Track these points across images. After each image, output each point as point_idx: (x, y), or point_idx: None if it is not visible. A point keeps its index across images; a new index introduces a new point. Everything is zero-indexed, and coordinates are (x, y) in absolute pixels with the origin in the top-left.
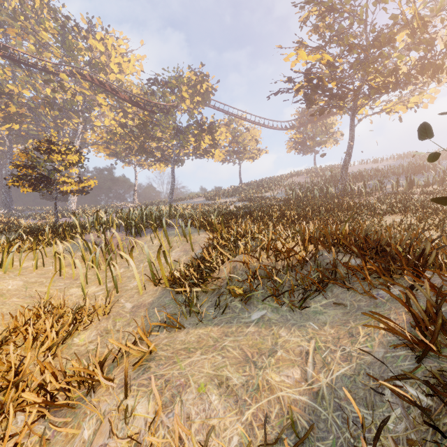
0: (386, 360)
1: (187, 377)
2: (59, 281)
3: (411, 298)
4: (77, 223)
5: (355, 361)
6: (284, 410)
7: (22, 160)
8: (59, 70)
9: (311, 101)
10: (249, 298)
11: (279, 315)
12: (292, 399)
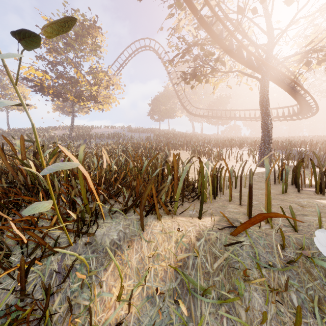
0: None
1: None
2: None
3: None
4: None
5: None
6: None
7: None
8: None
9: (44, 94)
10: None
11: None
12: None
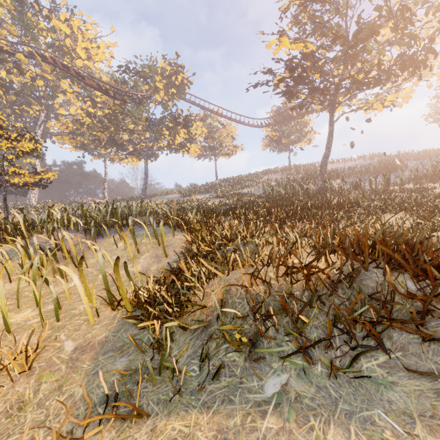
0: None
1: None
2: None
3: None
4: (22, 222)
5: None
6: None
7: None
8: (15, 50)
9: (293, 94)
10: (262, 358)
11: (313, 386)
12: None
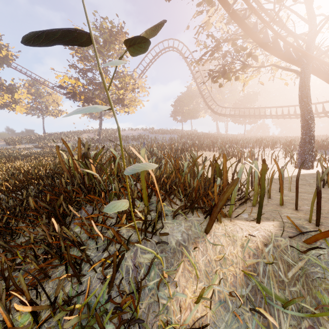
0: None
1: None
2: None
3: None
4: None
5: None
6: None
7: None
8: None
9: (76, 100)
10: None
11: None
12: None
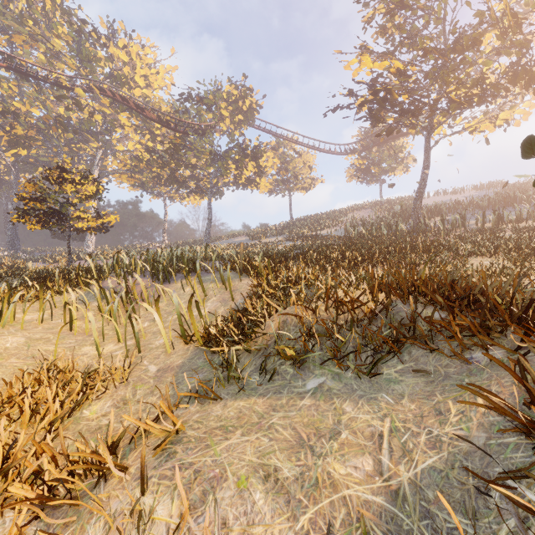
0: (490, 449)
1: (223, 467)
2: (70, 337)
3: (526, 367)
4: (94, 267)
5: (446, 449)
6: (352, 515)
7: (29, 192)
8: (74, 85)
9: (377, 118)
10: (304, 362)
11: (342, 383)
12: (363, 500)
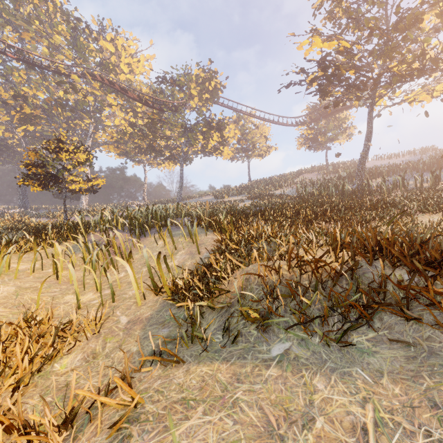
0: None
1: None
2: (55, 286)
3: None
4: (81, 223)
5: None
6: None
7: (32, 160)
8: (71, 72)
9: (326, 92)
10: (269, 327)
11: (310, 351)
12: None
